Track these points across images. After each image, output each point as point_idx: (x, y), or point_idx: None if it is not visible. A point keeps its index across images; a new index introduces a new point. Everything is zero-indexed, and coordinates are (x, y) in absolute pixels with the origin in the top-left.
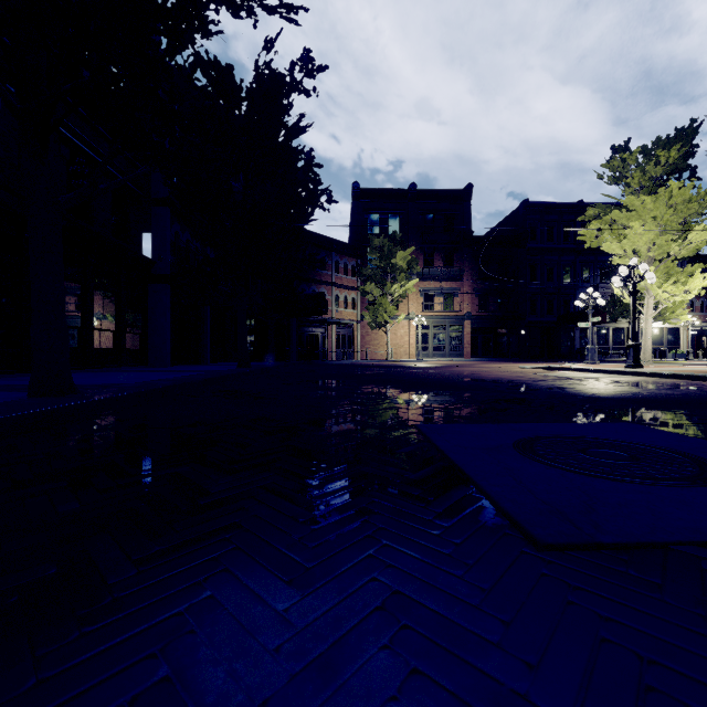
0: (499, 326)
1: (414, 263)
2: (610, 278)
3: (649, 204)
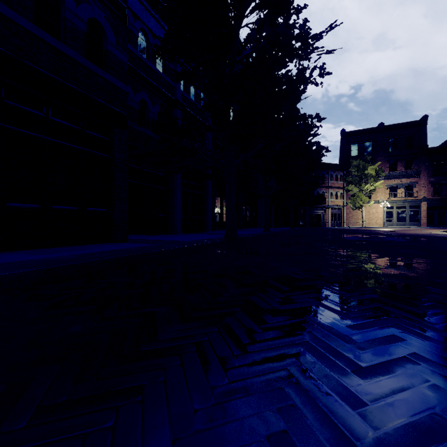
0: None
1: (380, 171)
2: None
3: None
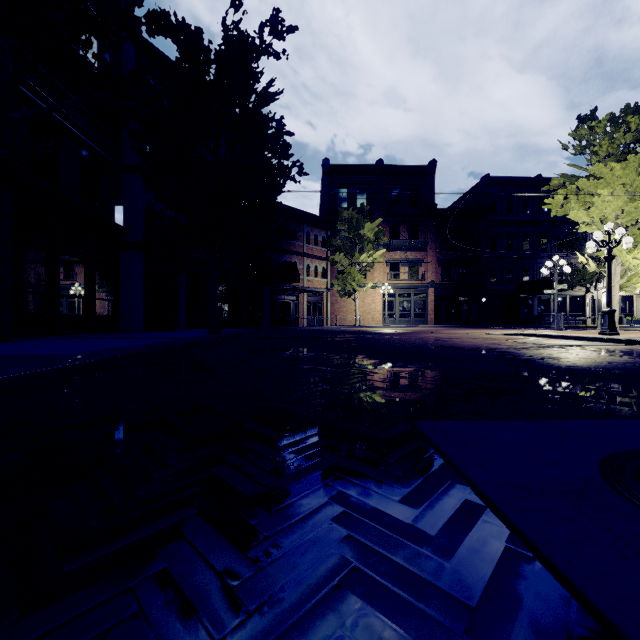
0: (461, 294)
1: (381, 234)
2: (567, 249)
3: (618, 171)
